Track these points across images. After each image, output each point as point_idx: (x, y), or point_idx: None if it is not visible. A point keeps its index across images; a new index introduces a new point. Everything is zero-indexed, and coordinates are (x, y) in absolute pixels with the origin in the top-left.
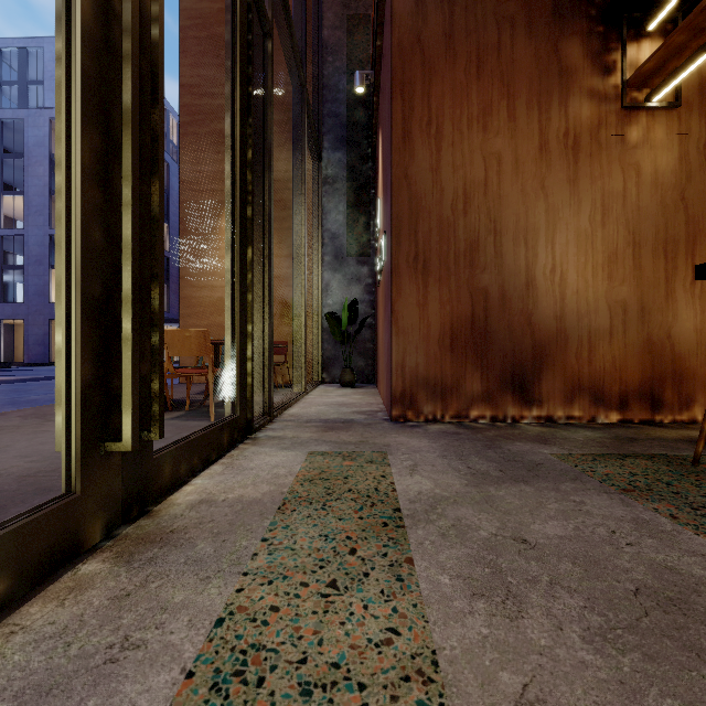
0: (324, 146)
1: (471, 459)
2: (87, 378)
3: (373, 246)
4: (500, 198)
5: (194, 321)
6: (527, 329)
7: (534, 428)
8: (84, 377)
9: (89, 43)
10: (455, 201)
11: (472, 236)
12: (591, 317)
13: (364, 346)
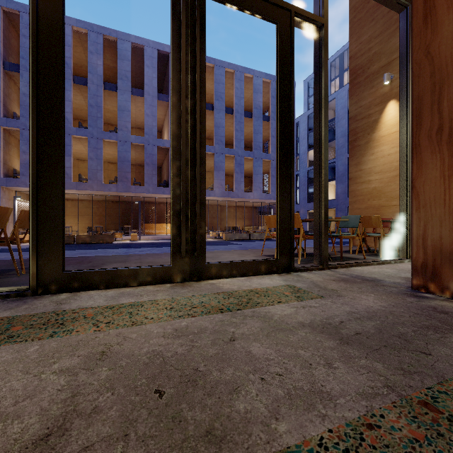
0: None
1: (366, 321)
2: (175, 233)
3: None
4: None
5: (357, 205)
6: None
7: None
8: (173, 233)
9: (175, 137)
10: None
11: None
12: None
13: None
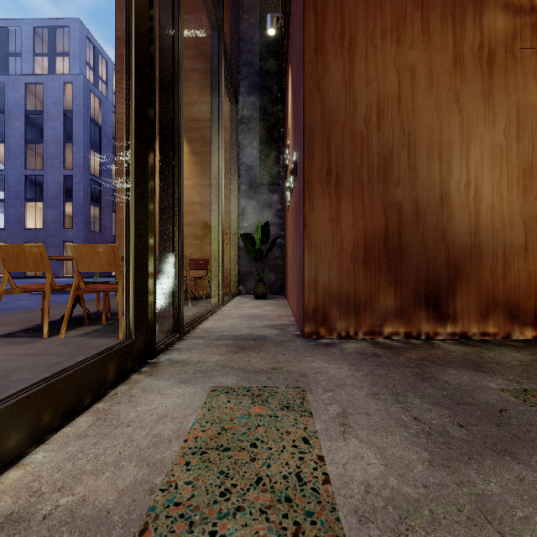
0: (241, 91)
1: (411, 401)
2: None
3: (282, 177)
4: (414, 111)
5: None
6: (441, 244)
7: (454, 347)
8: None
9: None
10: (368, 114)
11: (386, 150)
12: (506, 232)
13: (275, 263)
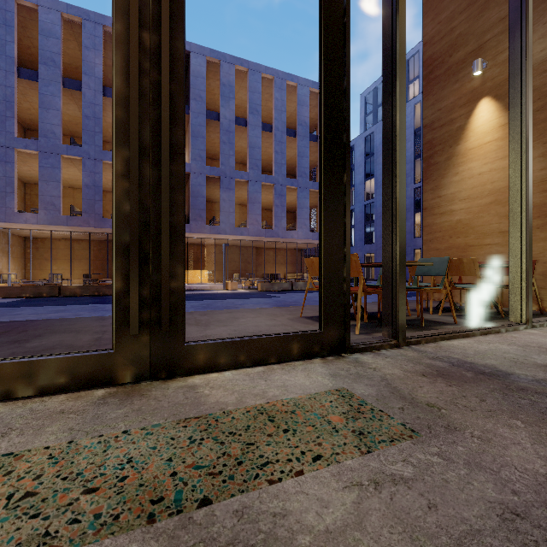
0: None
1: None
2: (120, 288)
3: None
4: None
5: (435, 245)
6: None
7: None
8: (117, 288)
9: (122, 102)
10: None
11: None
12: None
13: None
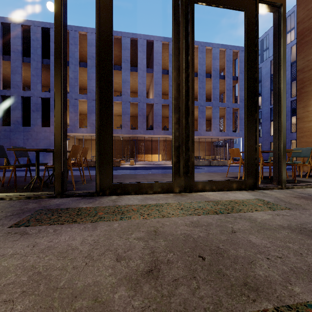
0: None
1: None
2: (175, 161)
3: None
4: None
5: (304, 139)
6: None
7: None
8: (174, 161)
9: (175, 98)
10: None
11: None
12: None
13: None
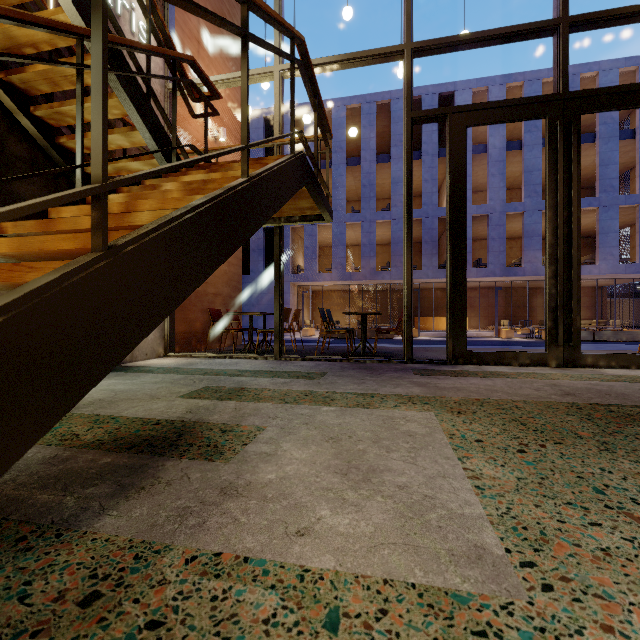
0: None
1: None
2: (550, 326)
3: None
4: None
5: None
6: None
7: None
8: (549, 326)
9: (550, 246)
10: None
11: None
12: None
13: None
